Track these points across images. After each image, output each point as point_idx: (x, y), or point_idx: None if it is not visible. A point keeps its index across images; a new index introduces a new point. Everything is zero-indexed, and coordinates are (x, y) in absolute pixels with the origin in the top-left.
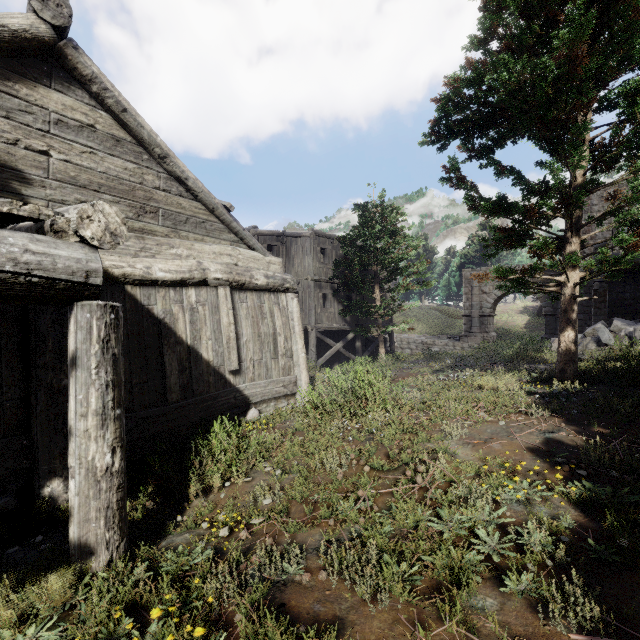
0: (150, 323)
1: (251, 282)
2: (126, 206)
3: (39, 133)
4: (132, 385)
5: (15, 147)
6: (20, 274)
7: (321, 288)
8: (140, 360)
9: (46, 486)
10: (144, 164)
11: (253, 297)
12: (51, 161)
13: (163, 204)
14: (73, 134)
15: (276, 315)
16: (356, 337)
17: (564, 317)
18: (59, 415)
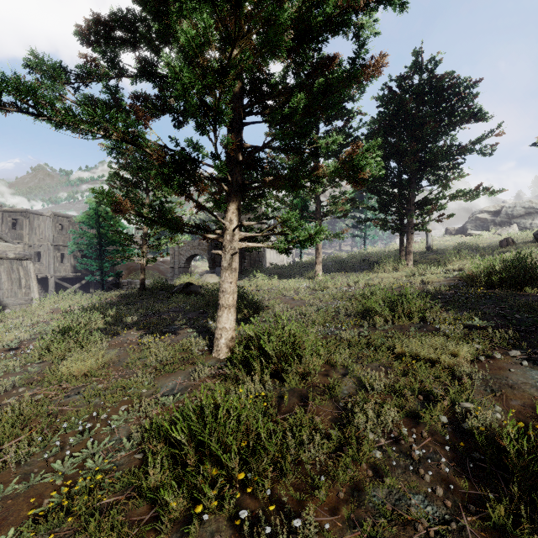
0: None
1: (7, 257)
2: None
3: None
4: None
5: None
6: None
7: (60, 250)
8: None
9: None
10: None
11: (8, 263)
12: None
13: None
14: None
15: (21, 270)
16: (90, 282)
17: (141, 271)
18: None
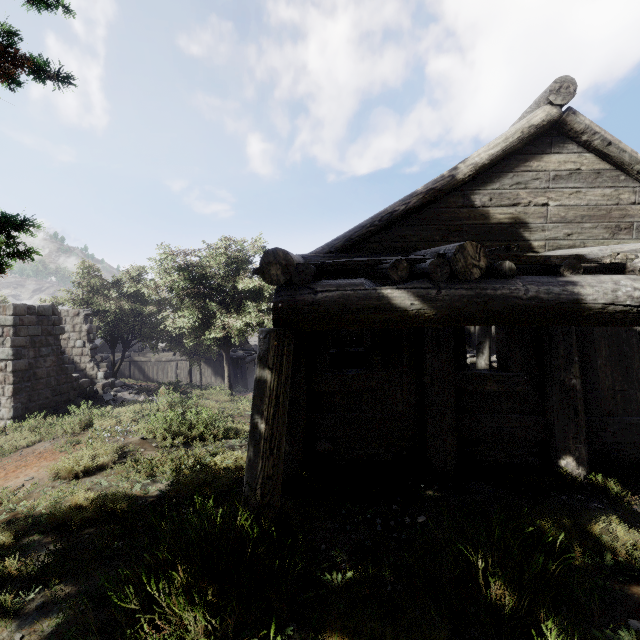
0: (628, 335)
1: None
2: (602, 229)
3: (542, 191)
4: (614, 391)
5: (528, 207)
6: (629, 306)
7: None
8: (620, 369)
9: (561, 458)
10: (620, 185)
11: None
12: (548, 209)
13: (637, 217)
14: (564, 182)
15: None
16: None
17: None
18: (570, 407)
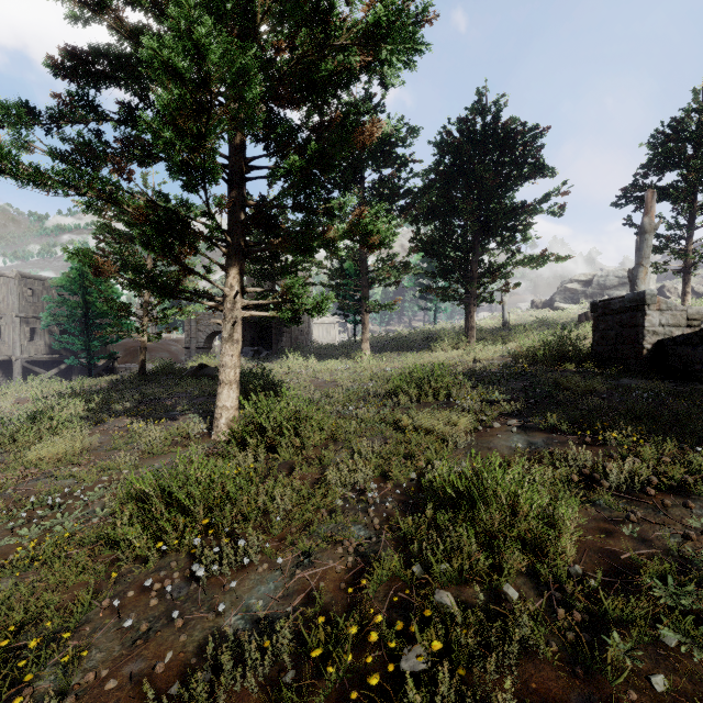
0: None
1: None
2: None
3: None
4: None
5: None
6: None
7: (29, 324)
8: None
9: None
10: None
11: None
12: None
13: None
14: None
15: None
16: (72, 366)
17: (141, 350)
18: None
